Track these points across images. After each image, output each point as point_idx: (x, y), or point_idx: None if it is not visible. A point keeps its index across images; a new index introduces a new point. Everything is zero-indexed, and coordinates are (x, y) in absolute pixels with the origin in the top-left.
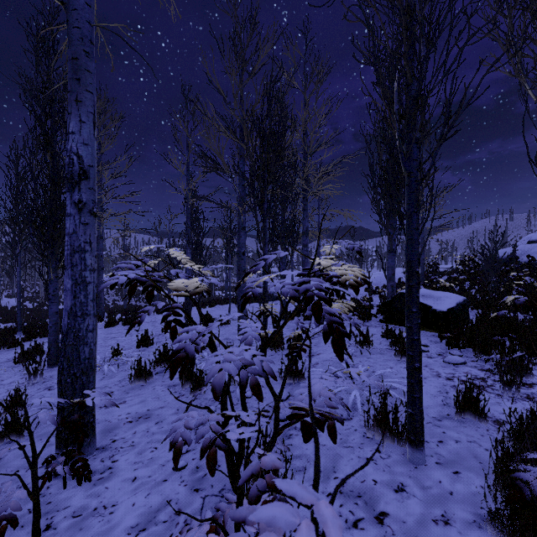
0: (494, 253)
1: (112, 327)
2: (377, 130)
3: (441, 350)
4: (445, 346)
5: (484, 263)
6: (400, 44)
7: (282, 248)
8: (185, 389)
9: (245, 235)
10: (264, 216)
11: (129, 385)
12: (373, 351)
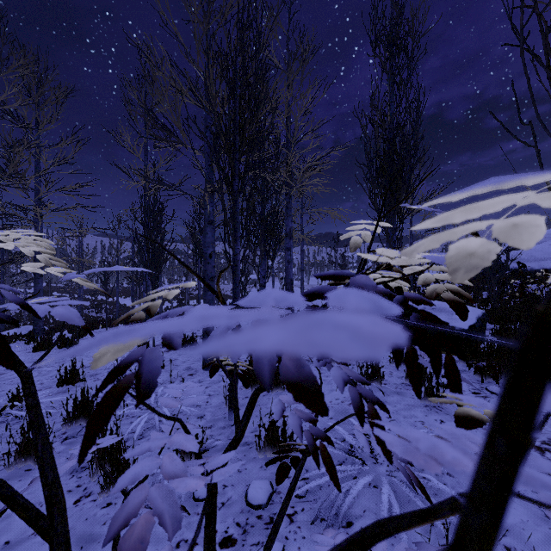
0: (496, 259)
1: (43, 351)
2: (376, 110)
3: (474, 384)
4: (476, 378)
5: (486, 269)
6: (402, 8)
7: (261, 251)
8: (97, 479)
9: (212, 231)
10: (234, 196)
11: (5, 470)
12: (386, 388)
